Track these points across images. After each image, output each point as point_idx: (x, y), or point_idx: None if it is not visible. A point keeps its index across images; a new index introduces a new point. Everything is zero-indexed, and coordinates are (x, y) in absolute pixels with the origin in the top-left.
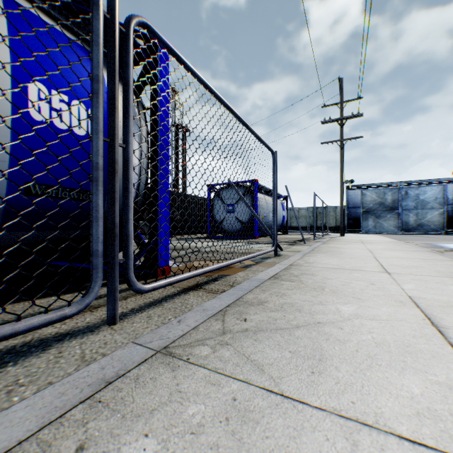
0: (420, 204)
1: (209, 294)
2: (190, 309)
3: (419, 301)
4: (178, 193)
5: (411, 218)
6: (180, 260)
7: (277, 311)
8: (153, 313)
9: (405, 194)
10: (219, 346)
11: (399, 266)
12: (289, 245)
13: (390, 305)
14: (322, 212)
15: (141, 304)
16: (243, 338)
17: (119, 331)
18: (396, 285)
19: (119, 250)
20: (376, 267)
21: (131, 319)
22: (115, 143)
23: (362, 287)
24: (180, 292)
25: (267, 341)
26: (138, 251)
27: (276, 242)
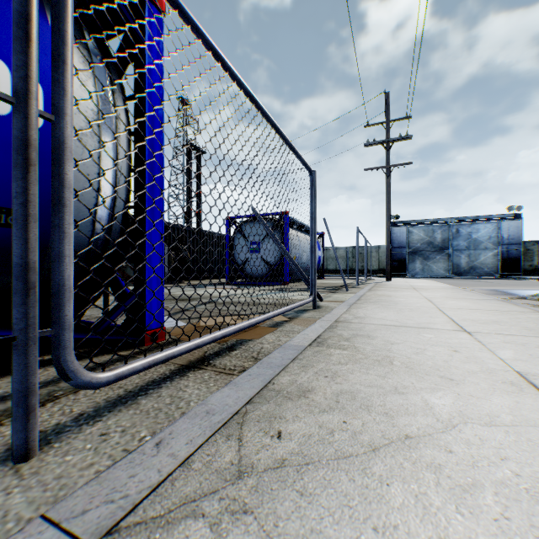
0: (472, 244)
1: (220, 377)
2: (184, 412)
3: (537, 381)
4: (190, 228)
5: (463, 260)
6: (185, 316)
7: (332, 411)
8: (116, 423)
9: (456, 232)
10: (229, 518)
11: (476, 321)
12: (328, 292)
13: (501, 391)
14: (365, 252)
15: (100, 401)
16: (278, 489)
17: (29, 480)
18: (488, 352)
19: (86, 305)
20: (448, 324)
21: (67, 442)
22: (27, 107)
23: (444, 357)
24: (174, 374)
25: (324, 495)
26: (113, 307)
27: (315, 290)
